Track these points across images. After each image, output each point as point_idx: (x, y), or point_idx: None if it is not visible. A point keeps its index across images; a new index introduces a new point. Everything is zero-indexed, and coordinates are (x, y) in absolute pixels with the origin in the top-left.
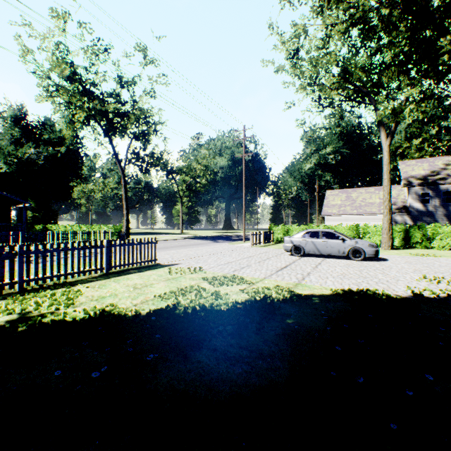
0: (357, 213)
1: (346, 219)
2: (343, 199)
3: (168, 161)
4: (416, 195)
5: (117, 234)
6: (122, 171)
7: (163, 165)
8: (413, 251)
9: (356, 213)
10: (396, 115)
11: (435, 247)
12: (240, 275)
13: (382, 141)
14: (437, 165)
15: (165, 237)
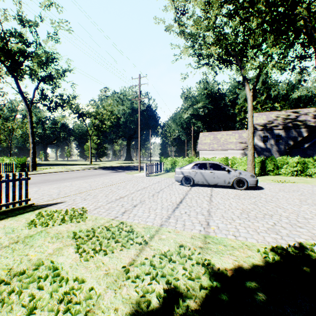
0: (222, 149)
1: (214, 153)
2: (211, 139)
3: (78, 106)
4: (260, 137)
5: (20, 166)
6: (29, 108)
7: (74, 109)
8: (270, 177)
9: (221, 149)
10: (260, 71)
11: (283, 174)
12: (130, 221)
13: (247, 93)
14: (271, 117)
15: (73, 167)
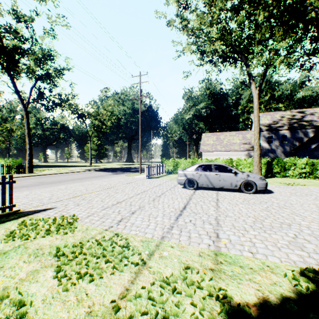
0: (225, 150)
1: (217, 154)
2: (214, 139)
3: (78, 106)
4: (264, 137)
5: (16, 167)
6: (25, 108)
7: (74, 109)
8: (277, 180)
9: (224, 150)
10: (267, 67)
11: (290, 176)
12: (126, 232)
13: (253, 90)
14: (276, 117)
15: (72, 169)
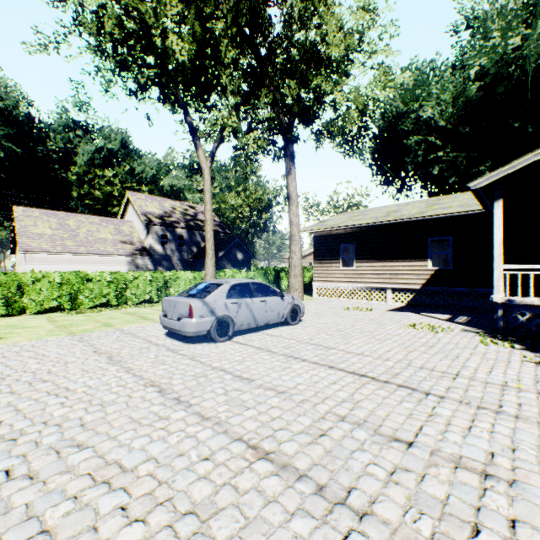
0: (89, 251)
1: (70, 260)
2: (56, 226)
3: None
4: (158, 236)
5: None
6: None
7: None
8: None
9: (87, 251)
10: (234, 135)
11: None
12: None
13: (204, 160)
14: (167, 207)
15: None
